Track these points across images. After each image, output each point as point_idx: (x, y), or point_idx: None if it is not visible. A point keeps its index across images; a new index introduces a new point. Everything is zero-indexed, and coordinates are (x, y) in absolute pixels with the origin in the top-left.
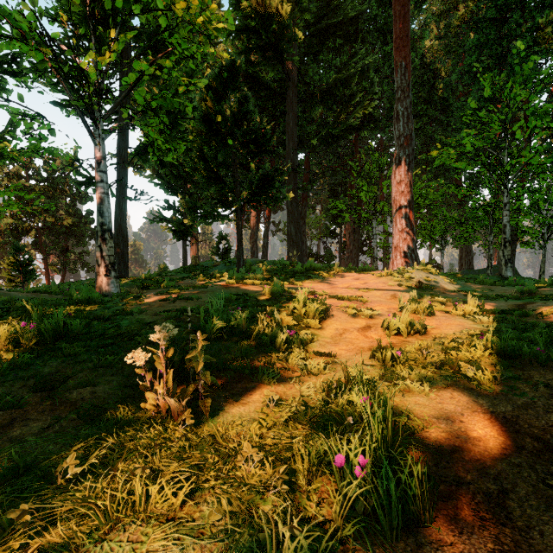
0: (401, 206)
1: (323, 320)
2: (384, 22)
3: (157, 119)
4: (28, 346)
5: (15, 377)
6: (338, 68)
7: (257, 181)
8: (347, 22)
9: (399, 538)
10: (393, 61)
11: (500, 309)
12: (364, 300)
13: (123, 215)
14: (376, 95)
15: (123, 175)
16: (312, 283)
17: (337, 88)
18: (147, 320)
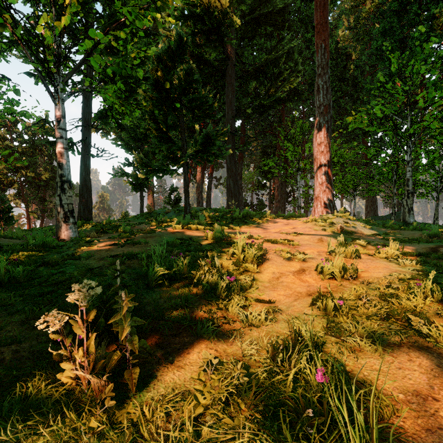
0: (321, 163)
1: (260, 263)
2: (305, 14)
3: (114, 86)
4: None
5: None
6: (268, 51)
7: (200, 139)
8: (276, 12)
9: None
10: (313, 46)
11: (416, 252)
12: (295, 243)
13: (87, 170)
14: (299, 73)
15: (87, 136)
16: (248, 228)
17: (268, 67)
18: (93, 265)
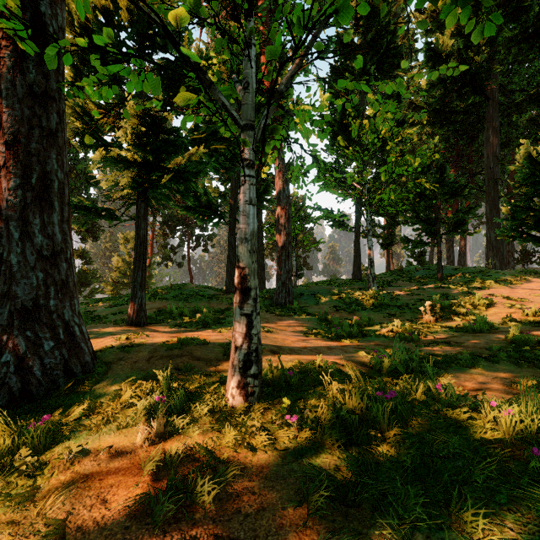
0: None
1: (489, 308)
2: None
3: None
4: (376, 306)
5: (380, 312)
6: None
7: (453, 225)
8: None
9: (478, 332)
10: None
11: None
12: (525, 301)
13: (358, 243)
14: None
15: (359, 220)
16: (497, 288)
17: None
18: (406, 302)
